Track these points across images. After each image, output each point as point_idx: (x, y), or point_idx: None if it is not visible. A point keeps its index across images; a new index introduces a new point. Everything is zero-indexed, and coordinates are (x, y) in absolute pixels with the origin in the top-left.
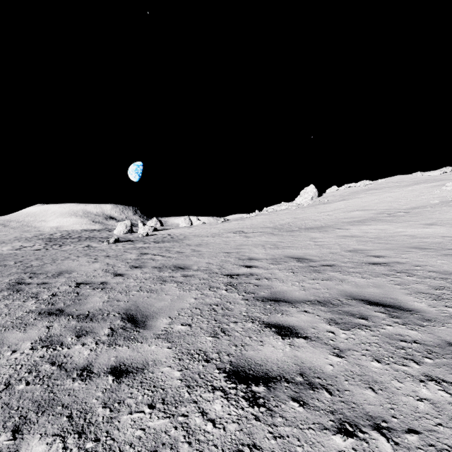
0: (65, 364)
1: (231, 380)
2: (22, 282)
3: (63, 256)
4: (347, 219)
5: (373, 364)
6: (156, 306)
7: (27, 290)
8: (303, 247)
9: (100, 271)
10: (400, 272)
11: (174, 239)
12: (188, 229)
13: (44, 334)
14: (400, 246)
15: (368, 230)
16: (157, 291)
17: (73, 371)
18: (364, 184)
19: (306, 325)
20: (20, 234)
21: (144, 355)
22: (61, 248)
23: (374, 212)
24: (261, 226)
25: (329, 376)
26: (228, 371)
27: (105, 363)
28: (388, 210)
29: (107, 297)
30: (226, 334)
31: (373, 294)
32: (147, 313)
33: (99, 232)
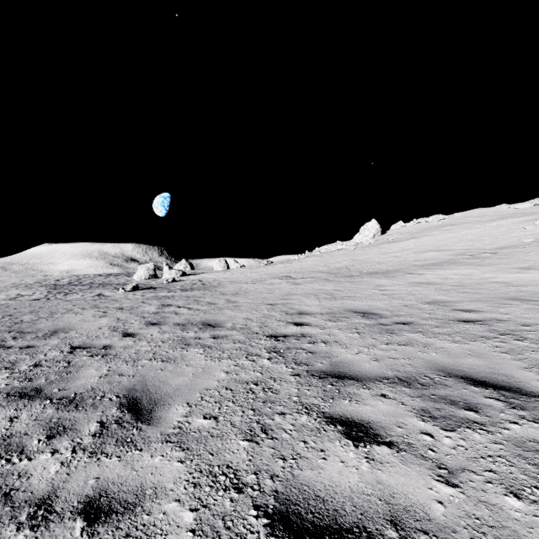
0: (15, 491)
1: (276, 533)
2: (1, 345)
3: (65, 308)
4: (420, 262)
5: (511, 503)
6: (171, 384)
7: (4, 357)
8: (367, 297)
9: (106, 329)
10: (503, 333)
11: (206, 286)
12: (224, 274)
13: (1, 432)
14: (494, 297)
15: (447, 276)
16: (176, 360)
17: (24, 508)
18: (437, 219)
19: (387, 421)
20: (20, 279)
21: (141, 476)
22: (65, 297)
23: (453, 253)
24: (313, 270)
25: (441, 527)
26: (272, 512)
27: (78, 491)
28: (470, 251)
29: (107, 369)
30: (269, 435)
31: (475, 367)
32: (157, 395)
33: (116, 277)
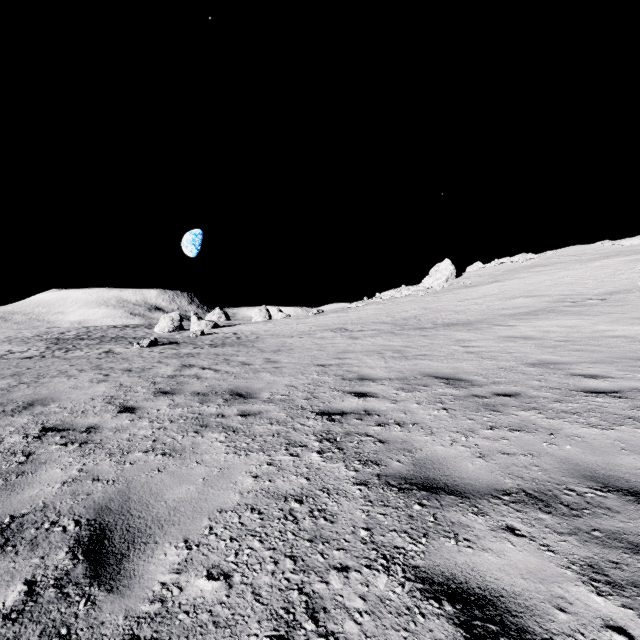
0: None
1: None
2: None
3: (58, 370)
4: (508, 311)
5: None
6: (167, 498)
7: None
8: (448, 356)
9: (100, 401)
10: None
11: (242, 340)
12: (265, 326)
13: None
14: (621, 357)
15: (547, 328)
16: (184, 452)
17: None
18: (524, 259)
19: (533, 593)
20: (17, 332)
21: None
22: (65, 354)
23: (549, 300)
24: (374, 321)
25: None
26: None
27: None
28: (571, 297)
29: (78, 468)
30: (320, 626)
31: None
32: (139, 523)
33: (133, 329)
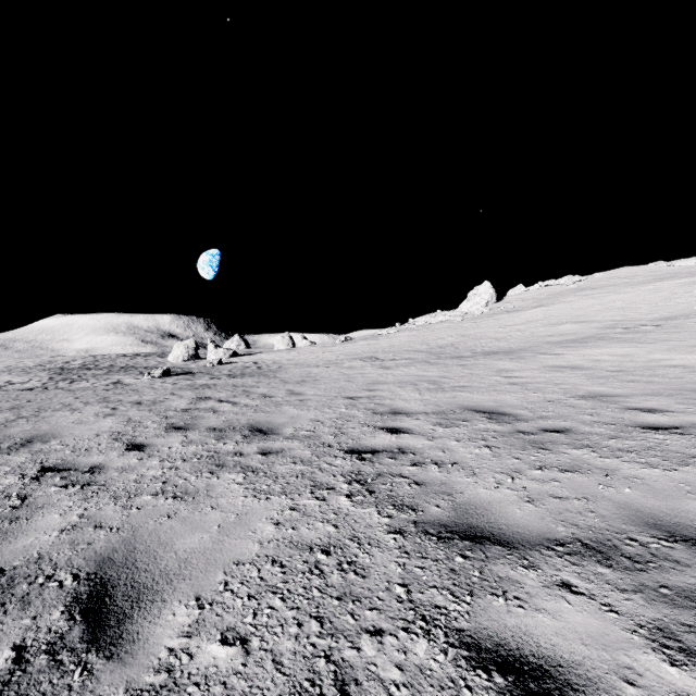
0: None
1: None
2: None
3: (61, 403)
4: (554, 338)
5: None
6: (178, 548)
7: None
8: (489, 388)
9: (106, 437)
10: None
11: (263, 370)
12: (288, 354)
13: None
14: (680, 389)
15: (598, 356)
16: (197, 495)
17: None
18: (571, 281)
19: (596, 662)
20: (18, 361)
21: None
22: (69, 386)
23: (599, 326)
24: (407, 349)
25: None
26: None
27: None
28: (623, 322)
29: (79, 514)
30: None
31: None
32: (146, 577)
33: (145, 357)
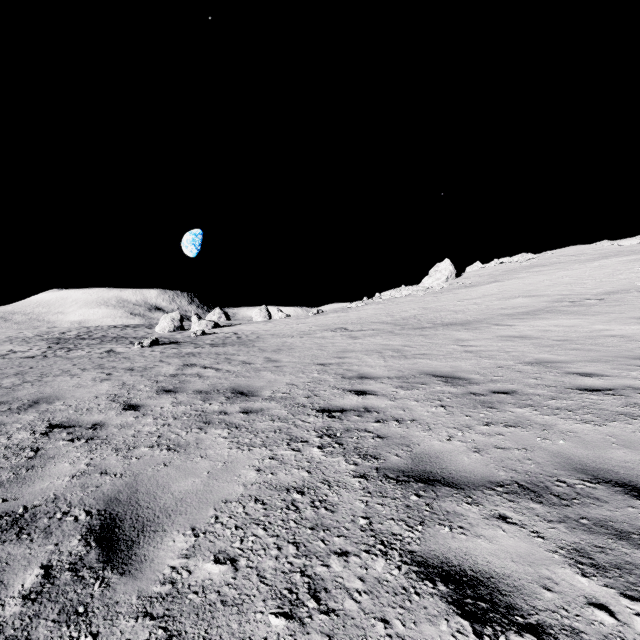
0: None
1: None
2: None
3: (60, 369)
4: (507, 311)
5: None
6: (174, 490)
7: None
8: (447, 356)
9: (104, 399)
10: None
11: (242, 340)
12: (265, 325)
13: None
14: (617, 356)
15: (546, 327)
16: (188, 447)
17: None
18: (523, 259)
19: (522, 575)
20: (18, 332)
21: None
22: (67, 354)
23: (548, 300)
24: (374, 320)
25: None
26: None
27: None
28: (570, 297)
29: (86, 463)
30: (321, 604)
31: (631, 466)
32: (148, 512)
33: (134, 328)
